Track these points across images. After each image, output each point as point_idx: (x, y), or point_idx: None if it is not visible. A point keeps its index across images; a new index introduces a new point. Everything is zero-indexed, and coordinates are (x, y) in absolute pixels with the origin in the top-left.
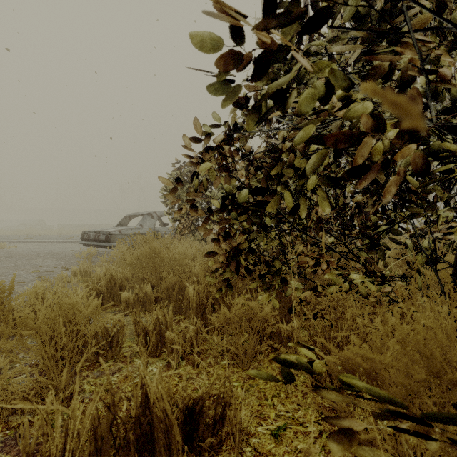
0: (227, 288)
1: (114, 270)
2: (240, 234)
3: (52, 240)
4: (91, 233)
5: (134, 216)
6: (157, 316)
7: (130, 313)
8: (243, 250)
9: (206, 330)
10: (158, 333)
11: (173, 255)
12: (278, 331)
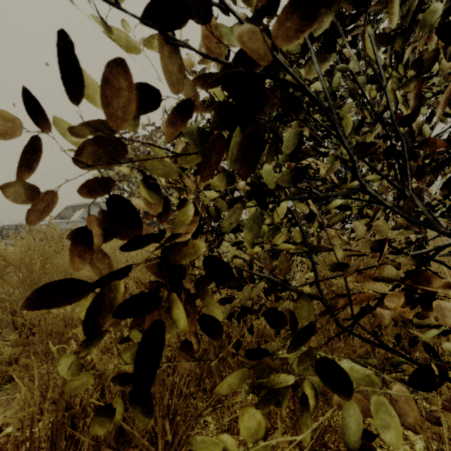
0: (133, 404)
1: None
2: None
3: None
4: (10, 227)
5: (80, 208)
6: None
7: None
8: None
9: None
10: None
11: None
12: None
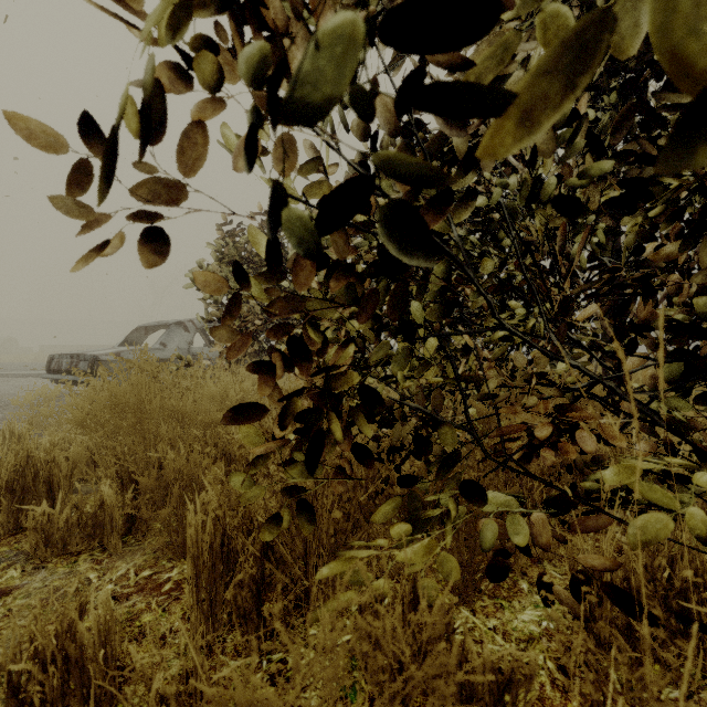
0: (298, 514)
1: (33, 444)
2: (338, 348)
3: (5, 373)
4: (63, 358)
5: (155, 329)
6: (31, 643)
7: (54, 558)
8: (350, 393)
9: (240, 628)
10: (34, 703)
11: (198, 404)
12: (461, 662)
